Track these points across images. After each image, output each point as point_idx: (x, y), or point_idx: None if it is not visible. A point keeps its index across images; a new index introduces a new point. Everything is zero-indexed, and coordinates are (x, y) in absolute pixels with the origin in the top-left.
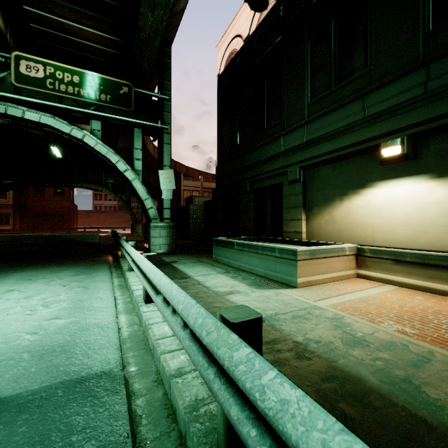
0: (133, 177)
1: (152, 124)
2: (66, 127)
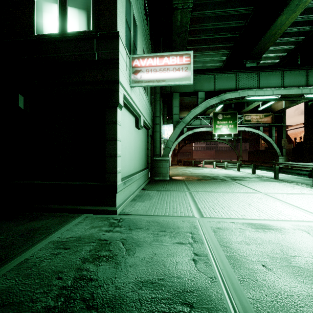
0: (272, 142)
1: (279, 124)
2: (254, 130)
